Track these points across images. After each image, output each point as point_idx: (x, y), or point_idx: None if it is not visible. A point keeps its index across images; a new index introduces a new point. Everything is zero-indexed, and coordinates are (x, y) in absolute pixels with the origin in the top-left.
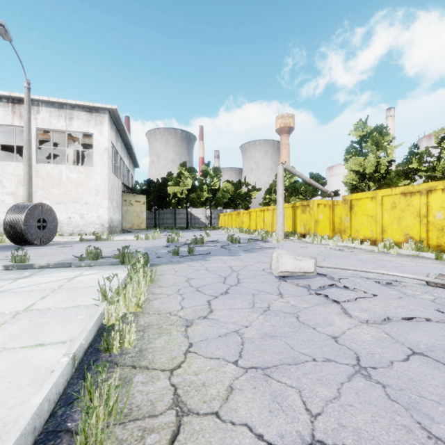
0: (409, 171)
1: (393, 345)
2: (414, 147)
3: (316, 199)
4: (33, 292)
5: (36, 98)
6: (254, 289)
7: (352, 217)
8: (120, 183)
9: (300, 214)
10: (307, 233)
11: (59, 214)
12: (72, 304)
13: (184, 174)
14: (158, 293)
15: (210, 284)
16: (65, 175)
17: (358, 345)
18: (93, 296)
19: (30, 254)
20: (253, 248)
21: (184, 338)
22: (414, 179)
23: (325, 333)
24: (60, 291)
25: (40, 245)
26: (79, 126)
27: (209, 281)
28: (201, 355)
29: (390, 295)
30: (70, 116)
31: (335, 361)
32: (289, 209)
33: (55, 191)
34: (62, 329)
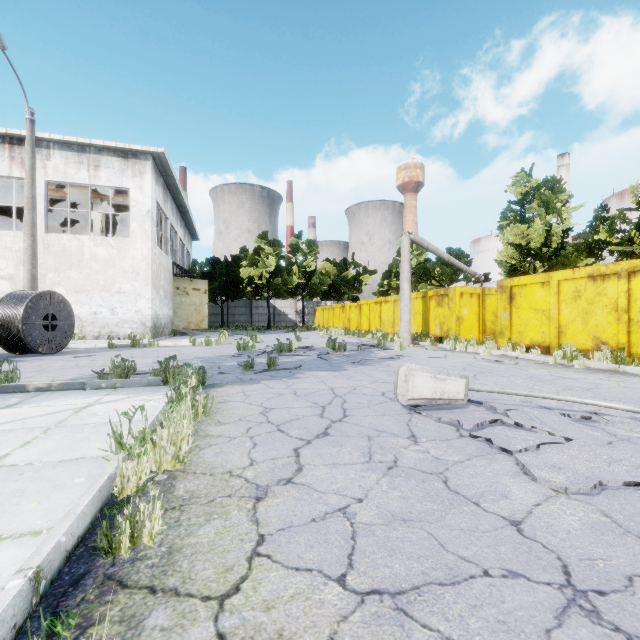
0: (595, 244)
1: (622, 539)
2: (602, 209)
3: (459, 286)
4: (13, 433)
5: (45, 136)
6: (370, 428)
7: (512, 312)
8: (170, 263)
9: (435, 308)
10: (445, 335)
11: (79, 308)
12: (71, 455)
13: (264, 250)
14: (214, 435)
15: (299, 419)
16: (87, 250)
17: (560, 539)
18: (108, 440)
19: (28, 369)
20: (366, 359)
21: (251, 525)
22: (601, 257)
23: (496, 513)
24: (56, 431)
25: (48, 354)
26: (109, 179)
27: (298, 414)
28: (278, 563)
29: (591, 438)
30: (96, 163)
31: (525, 577)
32: (418, 301)
33: (73, 274)
34: (42, 504)
